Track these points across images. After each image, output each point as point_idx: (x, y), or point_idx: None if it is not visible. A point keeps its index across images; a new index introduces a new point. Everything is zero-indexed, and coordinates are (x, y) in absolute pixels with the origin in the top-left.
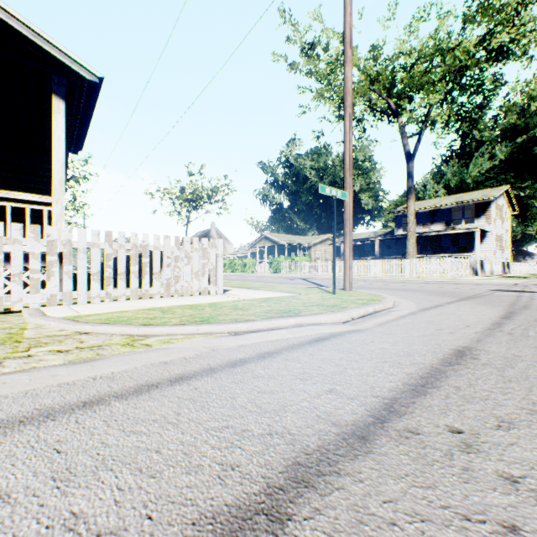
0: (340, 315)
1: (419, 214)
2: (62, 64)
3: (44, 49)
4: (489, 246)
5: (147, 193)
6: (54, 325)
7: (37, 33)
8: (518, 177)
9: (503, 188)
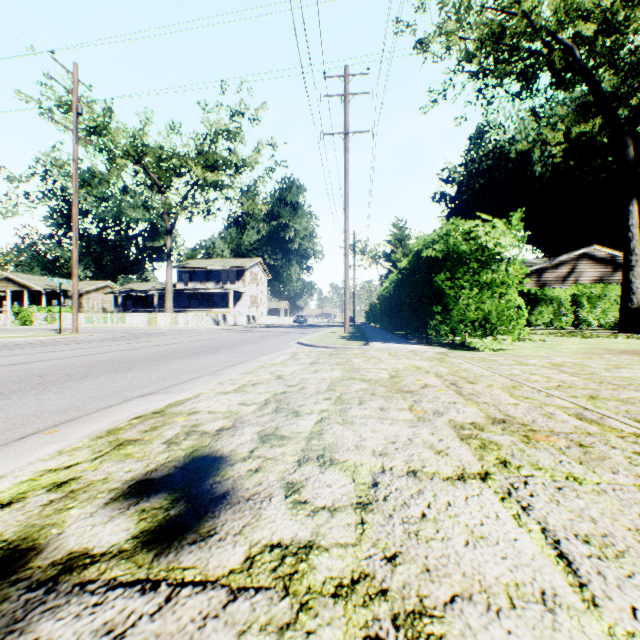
0: (50, 337)
1: (198, 272)
2: None
3: None
4: (245, 303)
5: None
6: None
7: None
8: (274, 251)
9: (257, 260)
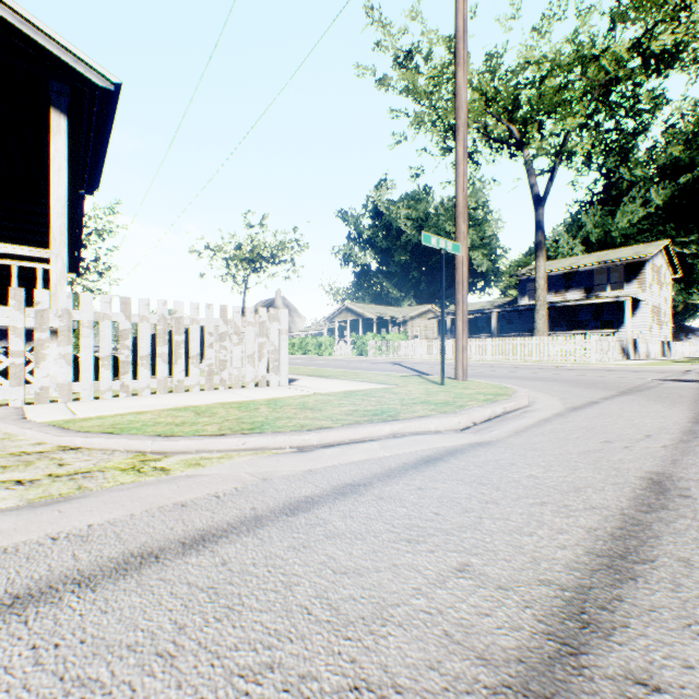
0: (456, 418)
1: (549, 278)
2: (63, 64)
3: (37, 42)
4: (643, 320)
5: (192, 251)
6: (31, 435)
7: (25, 19)
8: (680, 229)
9: (661, 243)
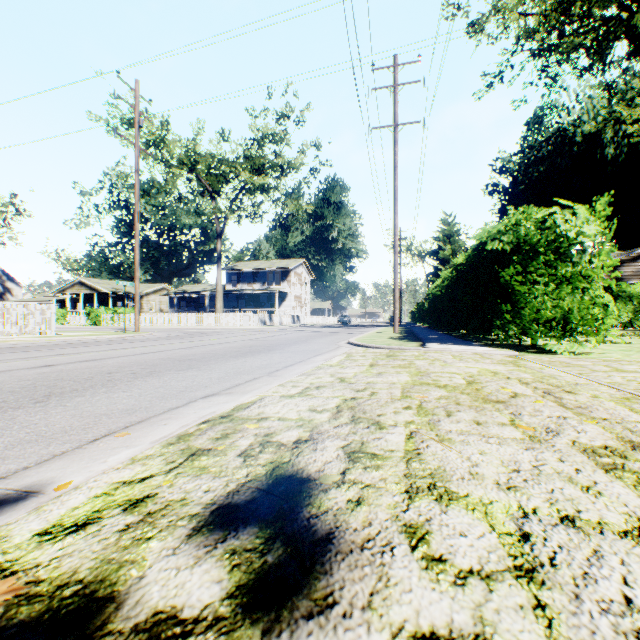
0: (116, 335)
1: (245, 274)
2: None
3: None
4: (290, 303)
5: None
6: None
7: None
8: (318, 251)
9: (301, 260)
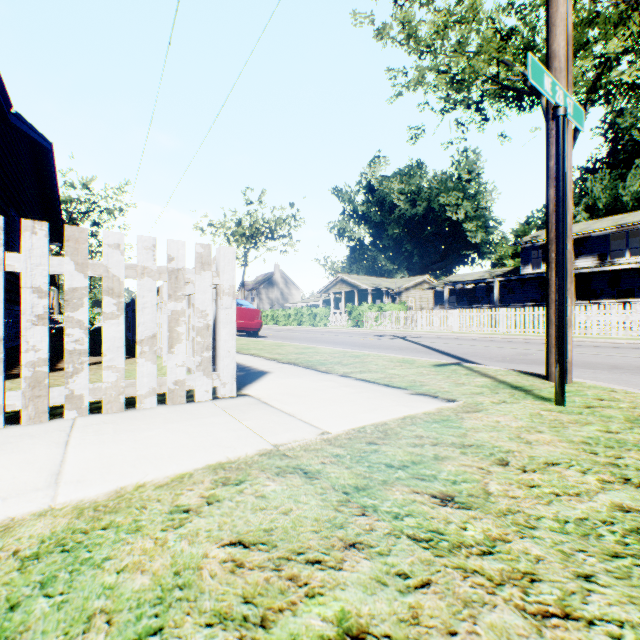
0: None
1: None
2: None
3: None
4: None
5: (196, 228)
6: None
7: None
8: None
9: None
